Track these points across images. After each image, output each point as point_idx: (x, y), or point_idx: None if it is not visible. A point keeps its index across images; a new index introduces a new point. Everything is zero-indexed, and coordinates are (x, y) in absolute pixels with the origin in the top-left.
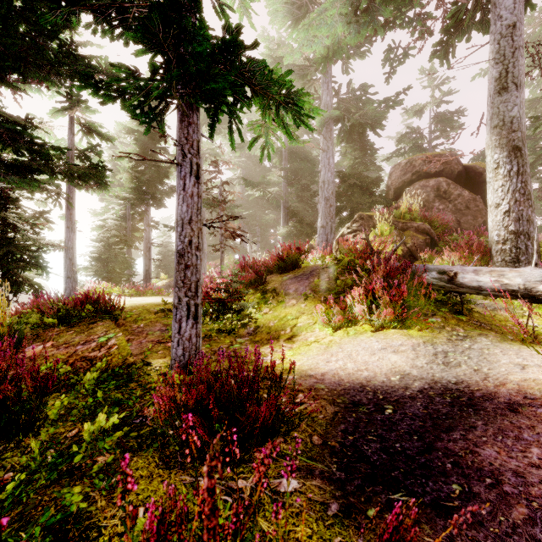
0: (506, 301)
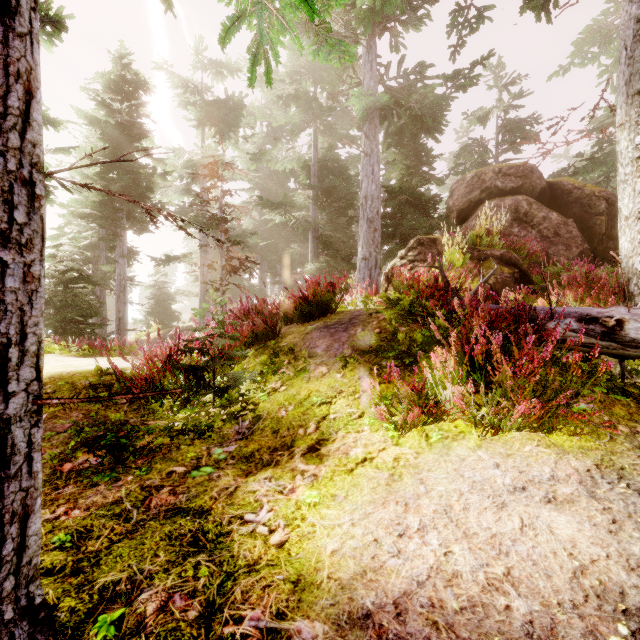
0: None
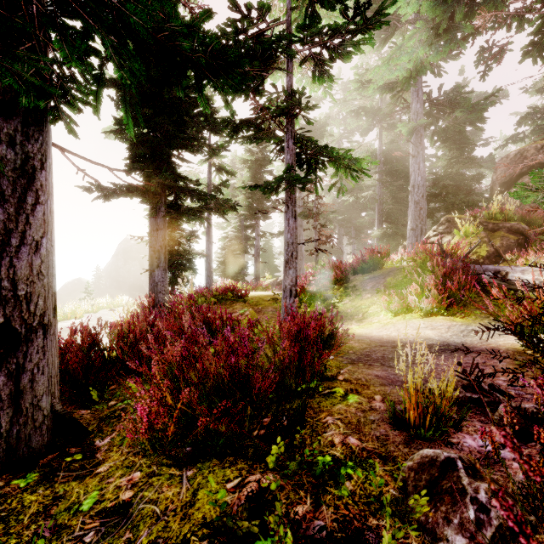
0: None
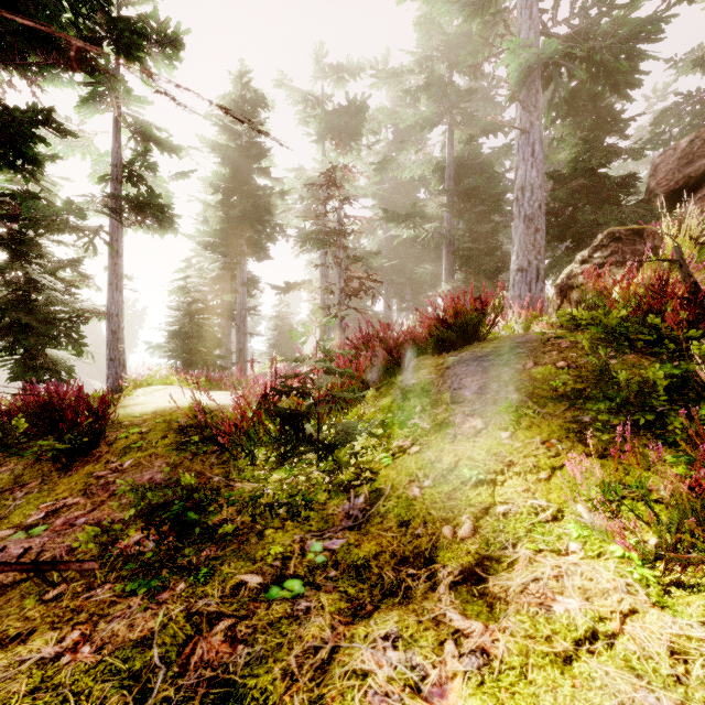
0: None
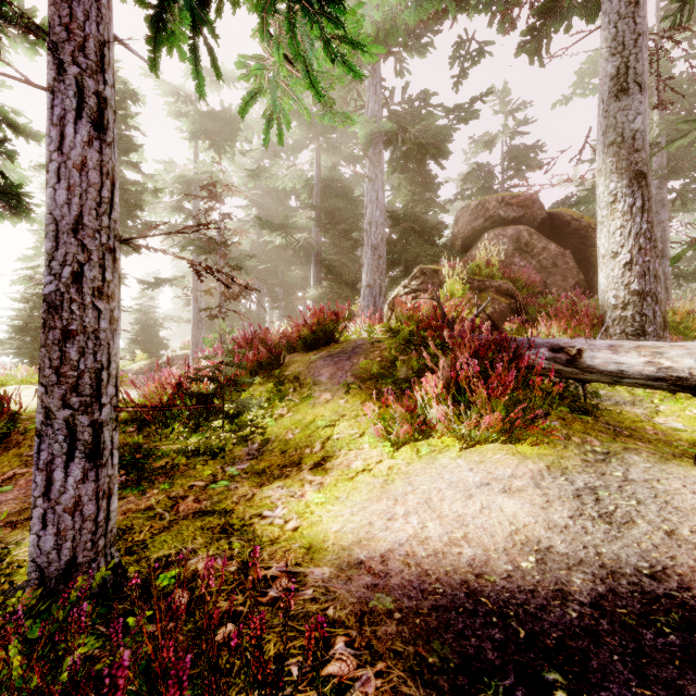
0: (628, 390)
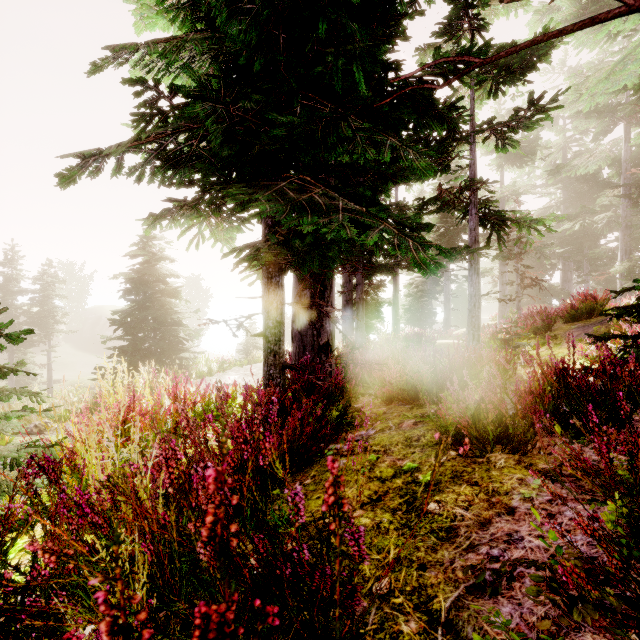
0: None
